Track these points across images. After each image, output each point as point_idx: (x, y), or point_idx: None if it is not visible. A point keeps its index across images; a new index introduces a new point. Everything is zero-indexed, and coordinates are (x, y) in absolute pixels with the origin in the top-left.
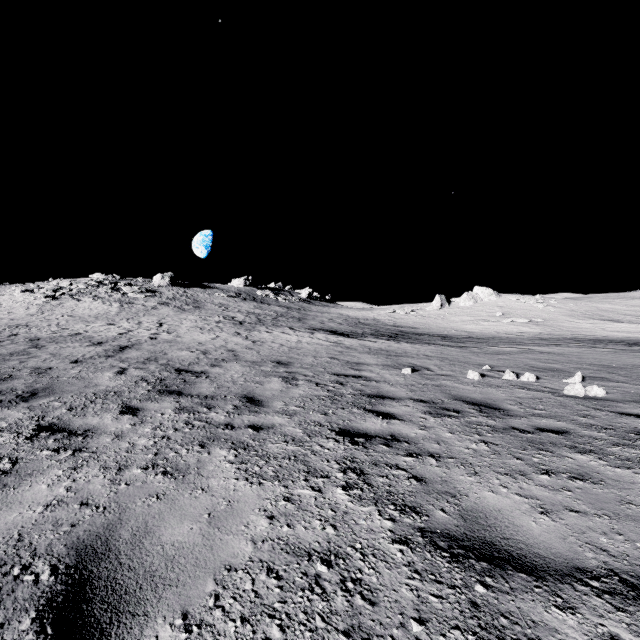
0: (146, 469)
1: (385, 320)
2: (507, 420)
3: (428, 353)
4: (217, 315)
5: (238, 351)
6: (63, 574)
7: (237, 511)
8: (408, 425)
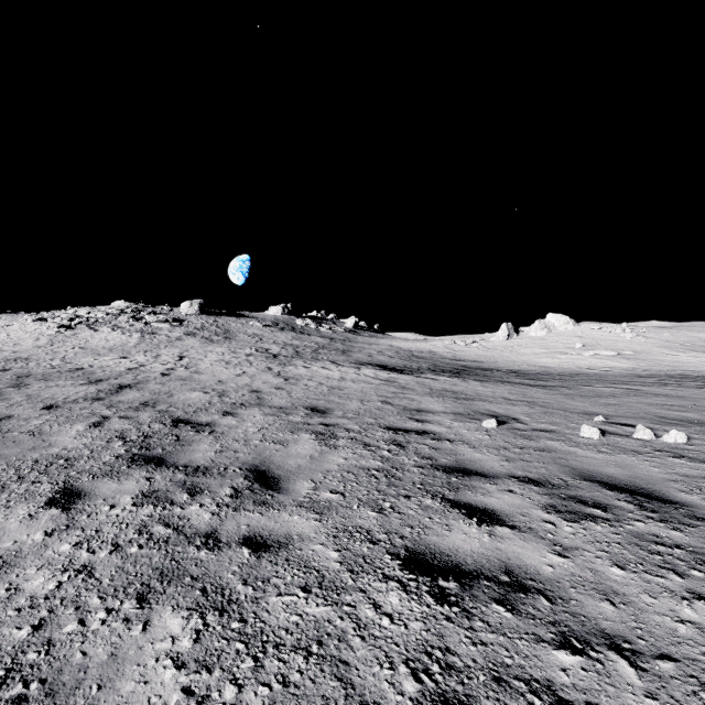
0: None
1: (443, 353)
2: (704, 531)
3: (507, 395)
4: (249, 347)
5: (264, 392)
6: None
7: None
8: (529, 541)
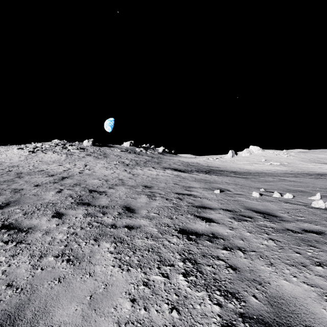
0: (57, 257)
1: (202, 163)
2: (282, 224)
3: (227, 181)
4: (115, 161)
5: (124, 180)
6: None
7: (110, 294)
8: (222, 226)
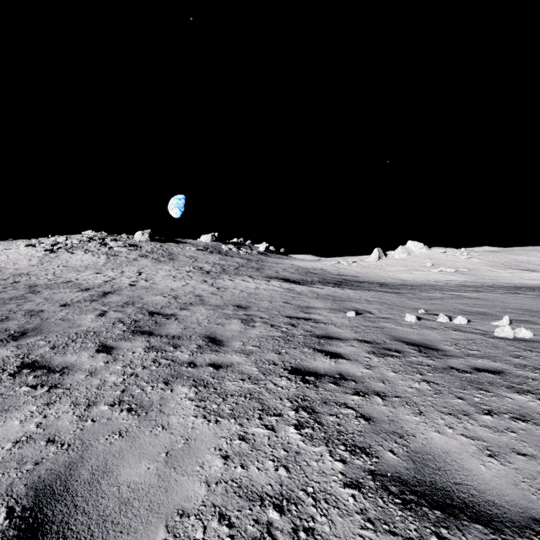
0: (113, 406)
1: (331, 270)
2: (445, 360)
3: (369, 298)
4: (188, 265)
5: (204, 296)
6: (18, 517)
7: (193, 450)
8: (354, 364)
